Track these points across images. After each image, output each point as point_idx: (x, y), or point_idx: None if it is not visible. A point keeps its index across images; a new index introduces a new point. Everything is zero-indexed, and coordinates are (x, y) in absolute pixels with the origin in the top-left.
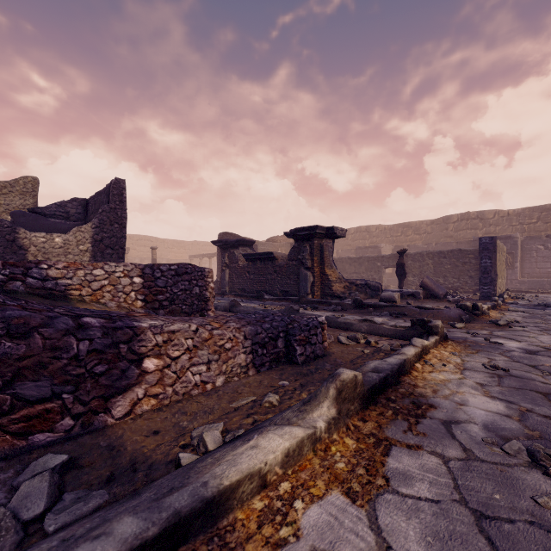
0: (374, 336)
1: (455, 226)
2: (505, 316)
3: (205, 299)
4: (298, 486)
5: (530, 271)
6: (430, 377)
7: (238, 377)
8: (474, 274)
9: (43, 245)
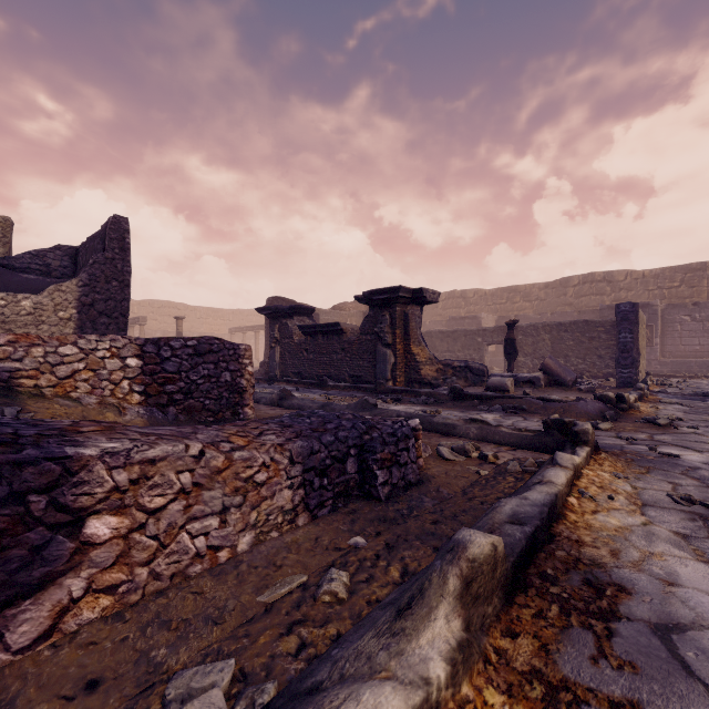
0: (488, 444)
1: (575, 291)
2: (660, 411)
3: (239, 389)
4: None
5: (673, 349)
6: (596, 523)
7: (279, 531)
8: (605, 352)
9: (1, 311)
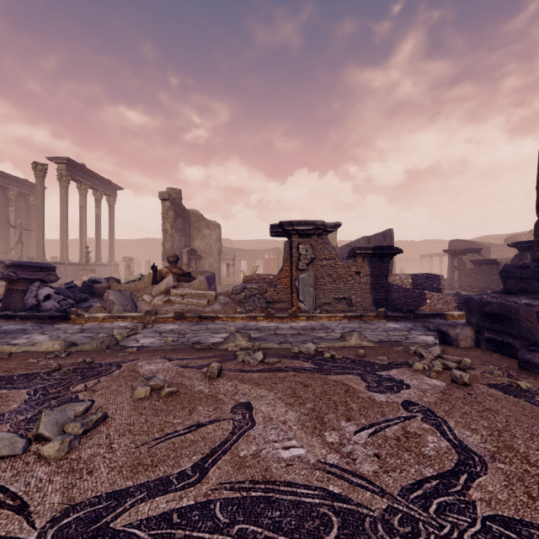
0: None
1: None
2: None
3: (439, 289)
4: (460, 319)
5: None
6: None
7: (452, 310)
8: None
9: None
